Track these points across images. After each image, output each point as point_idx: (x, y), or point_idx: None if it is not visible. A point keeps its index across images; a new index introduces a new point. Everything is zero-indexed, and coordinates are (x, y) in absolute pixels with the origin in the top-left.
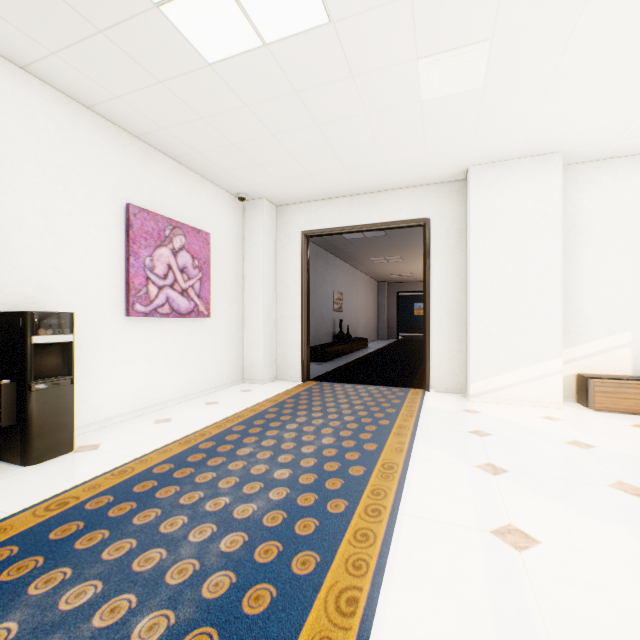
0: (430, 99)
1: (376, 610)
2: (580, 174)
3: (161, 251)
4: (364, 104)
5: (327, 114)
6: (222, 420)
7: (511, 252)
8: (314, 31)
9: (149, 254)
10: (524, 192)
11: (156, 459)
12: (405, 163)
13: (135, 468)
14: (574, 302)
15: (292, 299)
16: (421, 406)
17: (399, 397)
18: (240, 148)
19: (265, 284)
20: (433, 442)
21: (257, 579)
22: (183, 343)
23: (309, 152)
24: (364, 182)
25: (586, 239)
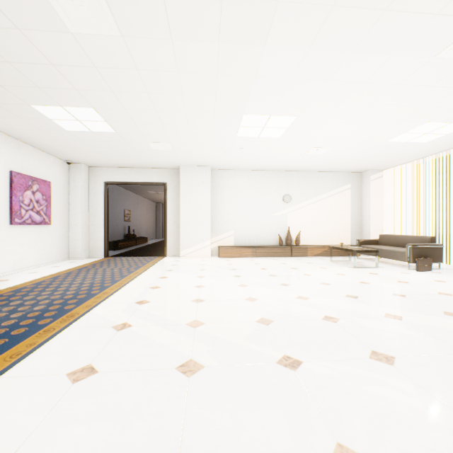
0: (156, 149)
1: (125, 286)
2: (219, 173)
3: (27, 192)
4: (132, 147)
5: (117, 146)
6: (66, 270)
7: (195, 201)
8: (111, 132)
9: (22, 194)
10: (199, 179)
11: (44, 279)
12: (153, 161)
13: (37, 281)
14: (218, 220)
15: (99, 216)
16: (159, 261)
17: (152, 259)
18: (73, 148)
19: (83, 208)
20: (156, 268)
21: (96, 287)
22: (37, 238)
23: (109, 153)
24: (137, 164)
25: (221, 197)
